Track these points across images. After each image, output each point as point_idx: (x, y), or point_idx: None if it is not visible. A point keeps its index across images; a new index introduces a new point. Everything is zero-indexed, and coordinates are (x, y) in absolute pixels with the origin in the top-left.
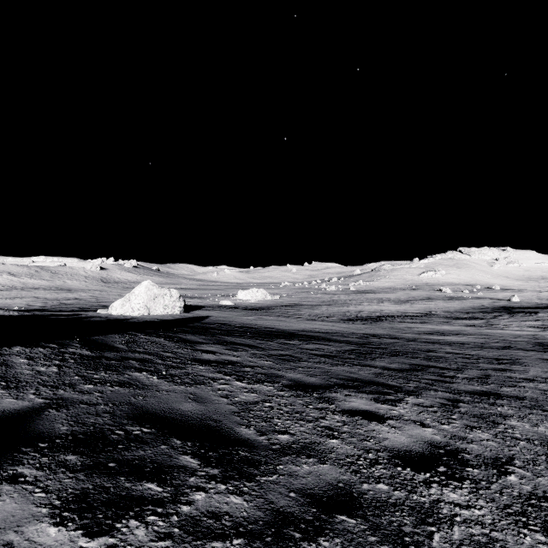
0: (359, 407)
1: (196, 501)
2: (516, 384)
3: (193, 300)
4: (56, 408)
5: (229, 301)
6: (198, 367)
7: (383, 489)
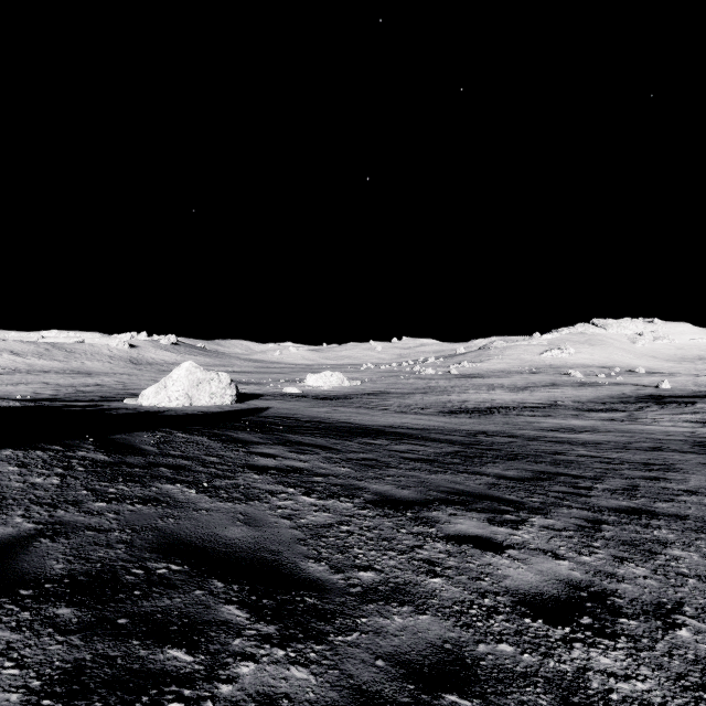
0: (468, 531)
1: (241, 676)
2: (674, 497)
3: (248, 387)
4: (50, 536)
5: (296, 388)
6: (251, 477)
7: (506, 651)
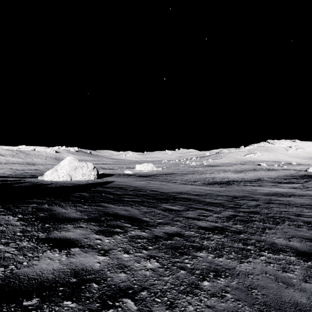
0: None
1: None
2: None
3: (107, 171)
4: None
5: (130, 171)
6: None
7: None
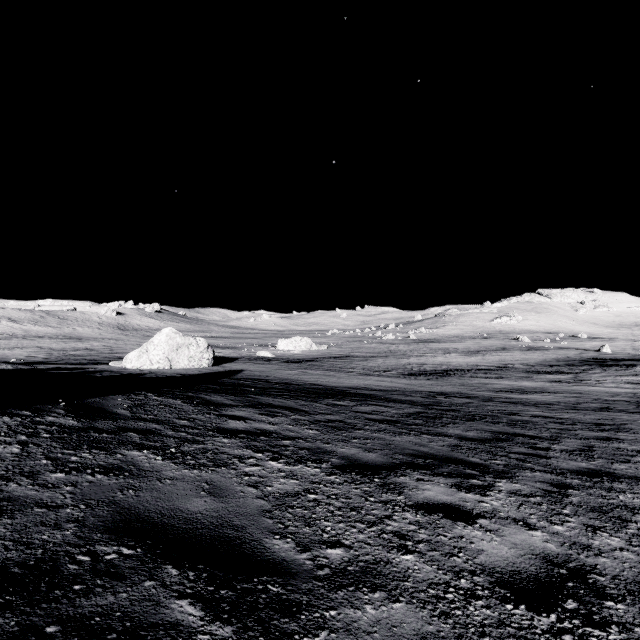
0: (437, 498)
1: None
2: (630, 458)
3: (224, 351)
4: None
5: (268, 352)
6: (220, 441)
7: None
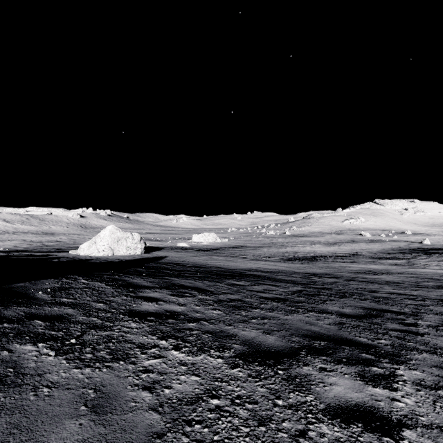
0: (347, 396)
1: None
2: None
3: (155, 243)
4: None
5: (185, 243)
6: (128, 325)
7: None
